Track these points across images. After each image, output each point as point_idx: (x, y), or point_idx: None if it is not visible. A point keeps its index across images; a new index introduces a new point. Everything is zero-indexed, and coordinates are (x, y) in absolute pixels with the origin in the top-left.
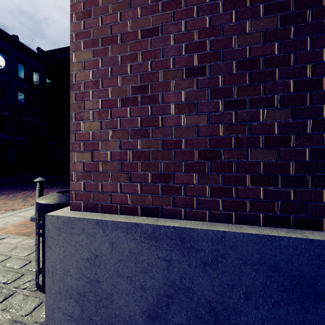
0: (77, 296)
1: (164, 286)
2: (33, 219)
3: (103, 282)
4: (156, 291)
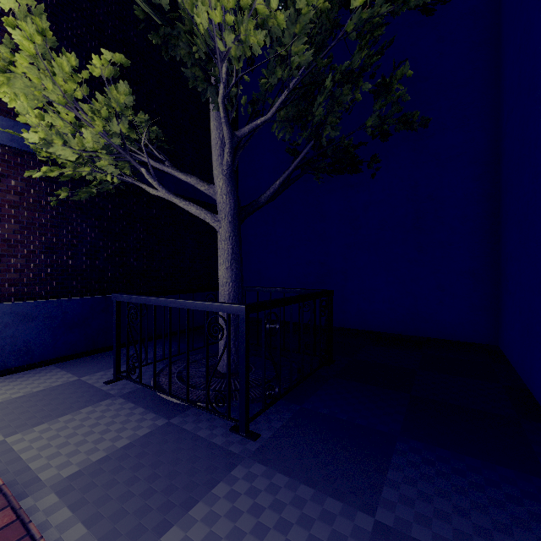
0: None
1: None
2: None
3: None
4: None
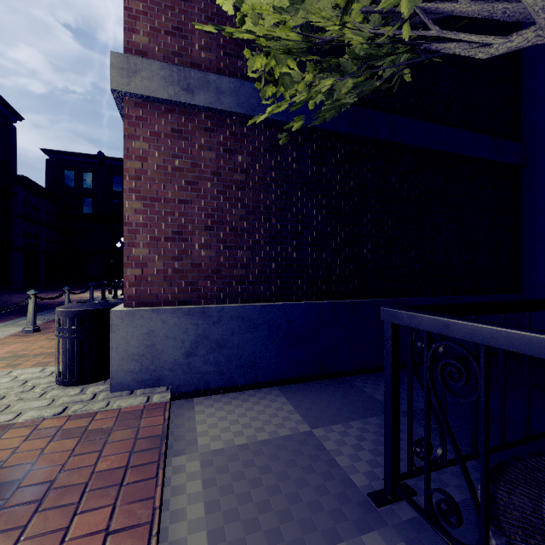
0: (138, 358)
1: (195, 338)
2: None
3: (157, 344)
4: (190, 341)
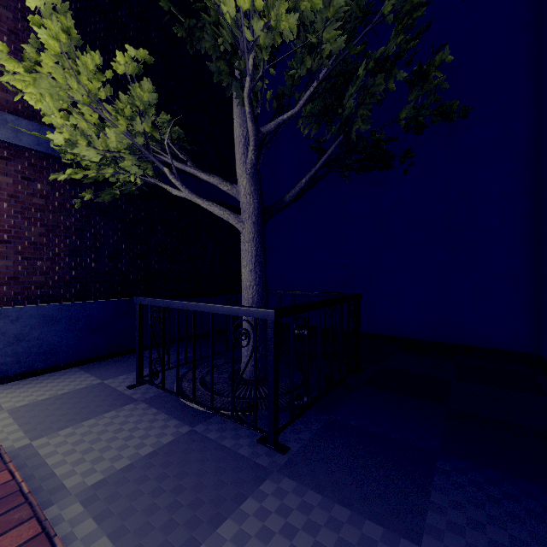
0: None
1: None
2: None
3: None
4: None
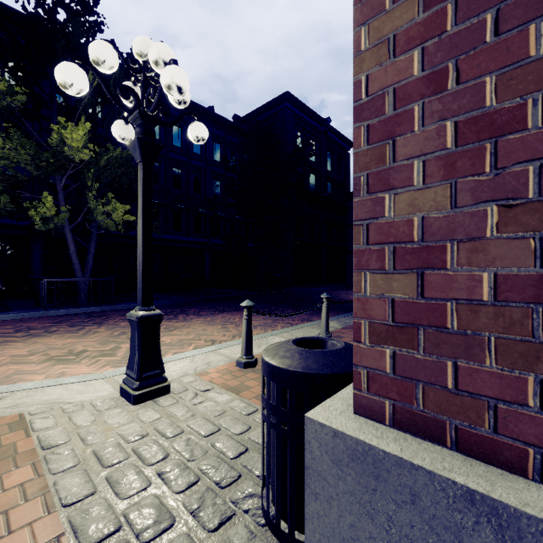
0: None
1: None
2: (239, 364)
3: None
4: None
